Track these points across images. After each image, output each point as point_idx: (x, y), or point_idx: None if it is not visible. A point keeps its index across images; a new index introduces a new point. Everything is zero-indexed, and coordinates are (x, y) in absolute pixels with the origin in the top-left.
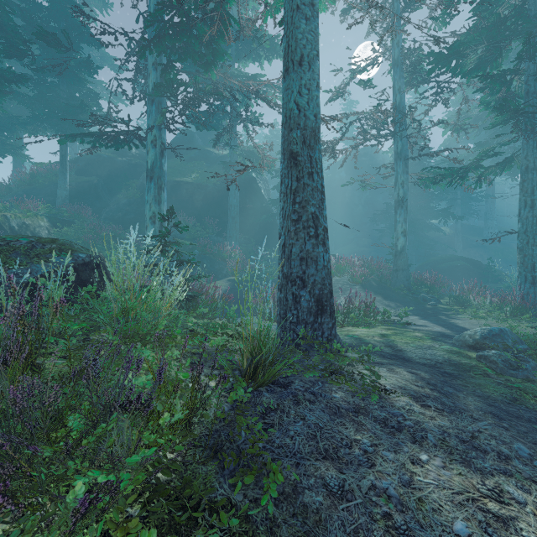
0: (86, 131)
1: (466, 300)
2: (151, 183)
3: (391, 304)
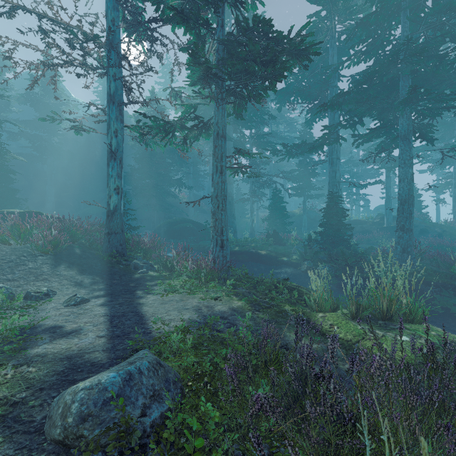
0: None
1: (174, 265)
2: None
3: (86, 279)
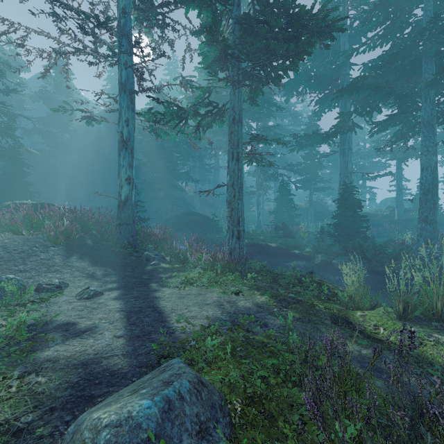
0: None
1: (187, 257)
2: None
3: (98, 271)
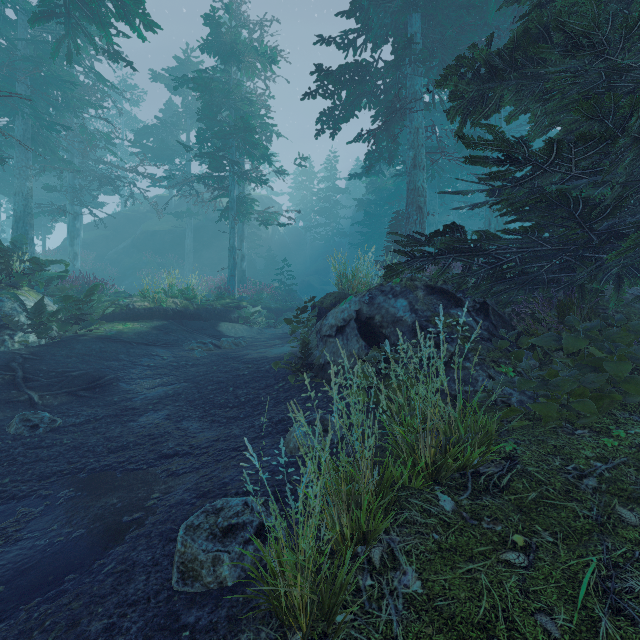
0: (95, 201)
1: None
2: (68, 235)
3: None
